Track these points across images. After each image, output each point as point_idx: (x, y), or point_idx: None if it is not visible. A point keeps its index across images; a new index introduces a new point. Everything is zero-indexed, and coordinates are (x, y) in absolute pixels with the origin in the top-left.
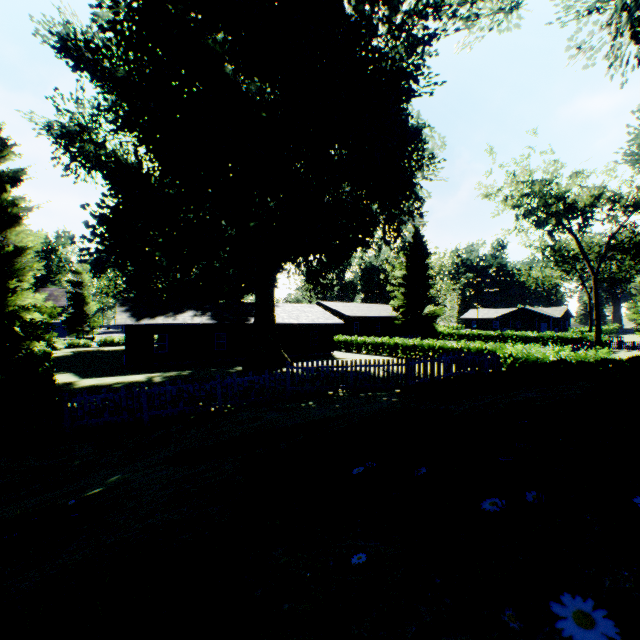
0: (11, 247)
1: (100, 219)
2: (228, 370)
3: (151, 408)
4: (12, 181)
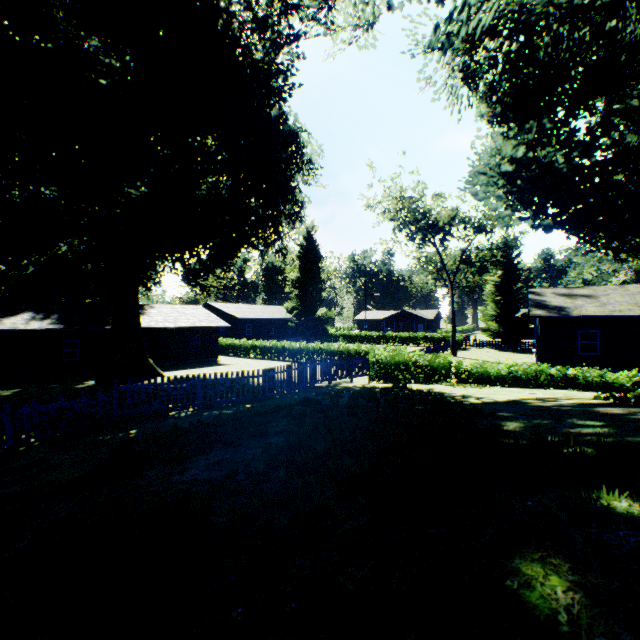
0: None
1: None
2: (74, 386)
3: None
4: None
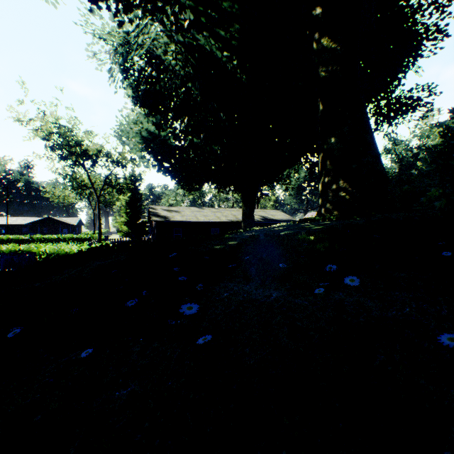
0: None
1: None
2: None
3: None
4: None
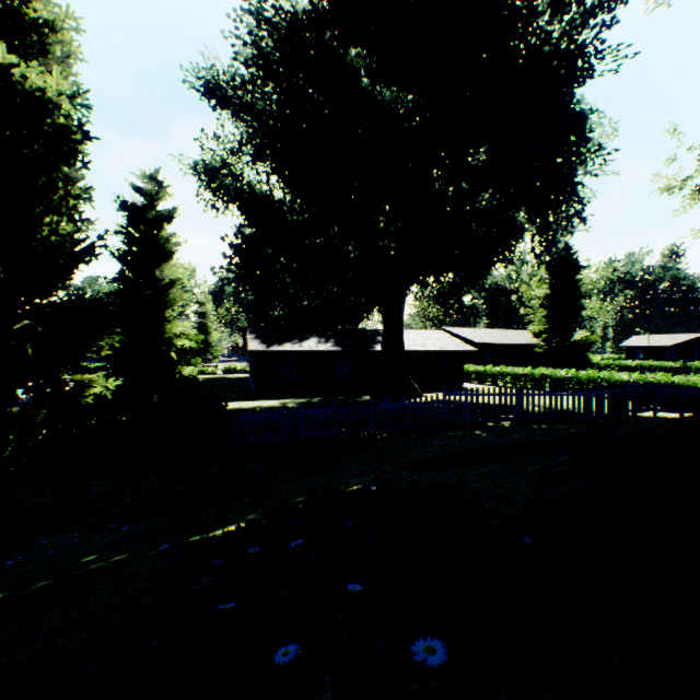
0: (167, 280)
1: (236, 249)
2: (356, 399)
3: (307, 429)
4: (166, 220)
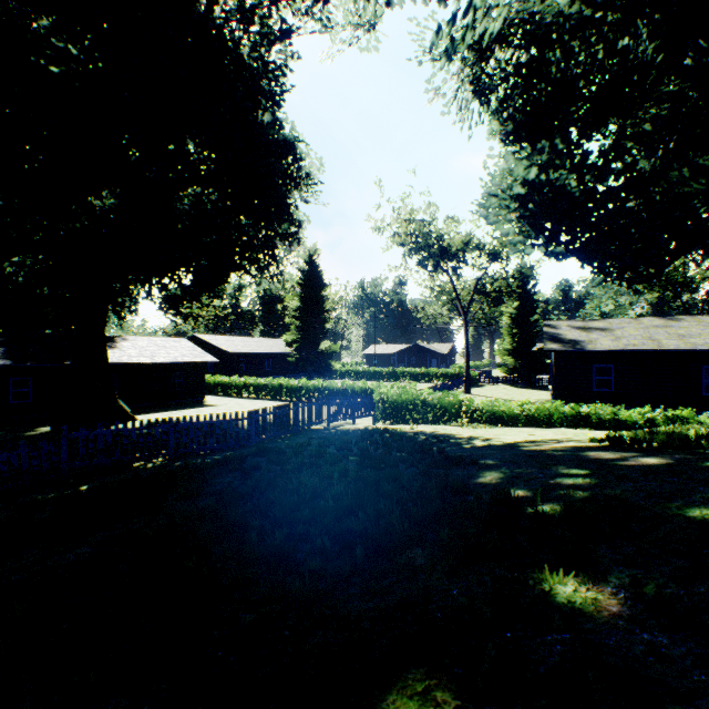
0: None
1: None
2: (23, 433)
3: None
4: None
